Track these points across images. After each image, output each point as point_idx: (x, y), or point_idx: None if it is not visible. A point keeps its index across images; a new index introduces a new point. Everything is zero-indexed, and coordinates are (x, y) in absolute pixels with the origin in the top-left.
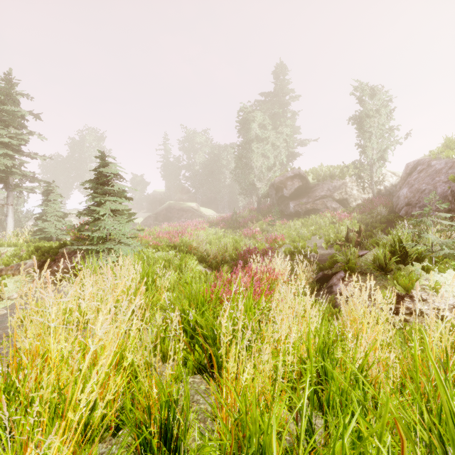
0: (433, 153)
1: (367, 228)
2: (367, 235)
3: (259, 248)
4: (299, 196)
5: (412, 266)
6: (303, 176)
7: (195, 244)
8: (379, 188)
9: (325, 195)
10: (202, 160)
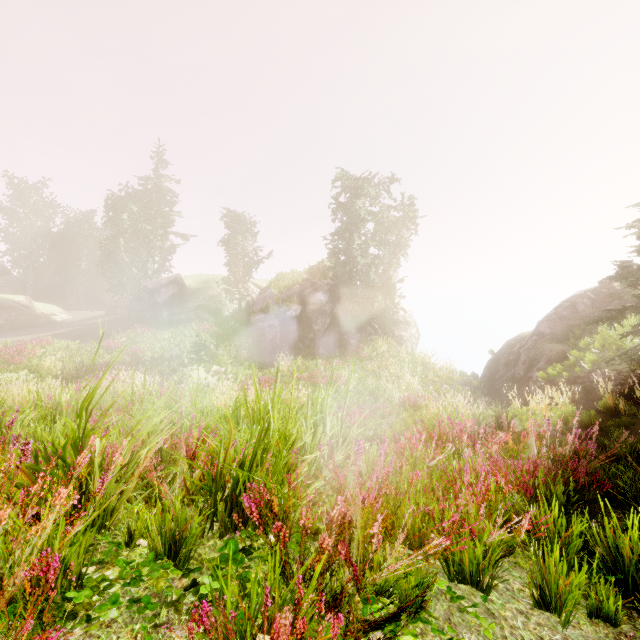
0: (270, 282)
1: (217, 340)
2: (213, 346)
3: (119, 362)
4: (174, 304)
5: (188, 369)
6: (180, 283)
7: (48, 364)
8: (248, 300)
9: (200, 304)
10: (36, 227)
